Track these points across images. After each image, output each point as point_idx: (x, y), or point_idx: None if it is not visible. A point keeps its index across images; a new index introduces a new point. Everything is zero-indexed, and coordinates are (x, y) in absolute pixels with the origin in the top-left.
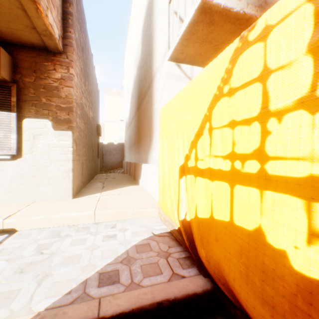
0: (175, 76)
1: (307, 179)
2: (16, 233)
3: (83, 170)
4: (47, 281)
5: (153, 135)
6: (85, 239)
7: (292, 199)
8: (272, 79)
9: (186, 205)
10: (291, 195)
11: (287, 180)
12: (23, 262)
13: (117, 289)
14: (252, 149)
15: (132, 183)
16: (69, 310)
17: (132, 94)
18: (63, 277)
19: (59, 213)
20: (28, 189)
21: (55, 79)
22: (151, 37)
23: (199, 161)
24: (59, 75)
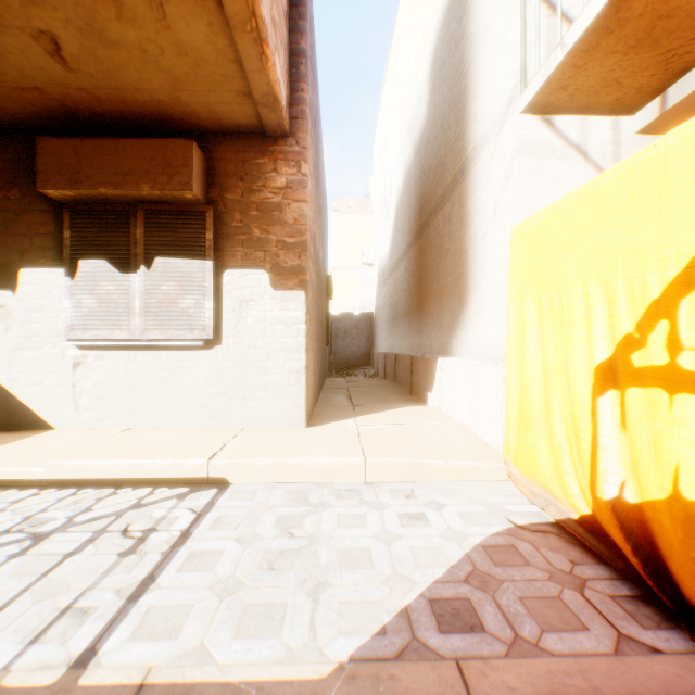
0: (538, 148)
1: None
2: (228, 487)
3: (315, 369)
4: (326, 598)
5: (470, 292)
6: (363, 515)
7: None
8: None
9: (620, 464)
10: None
11: None
12: (266, 549)
13: (489, 647)
14: None
15: (409, 400)
16: (400, 674)
17: (399, 205)
18: (355, 594)
19: (297, 456)
20: (230, 404)
21: (275, 188)
22: (461, 69)
23: (686, 352)
24: (281, 180)
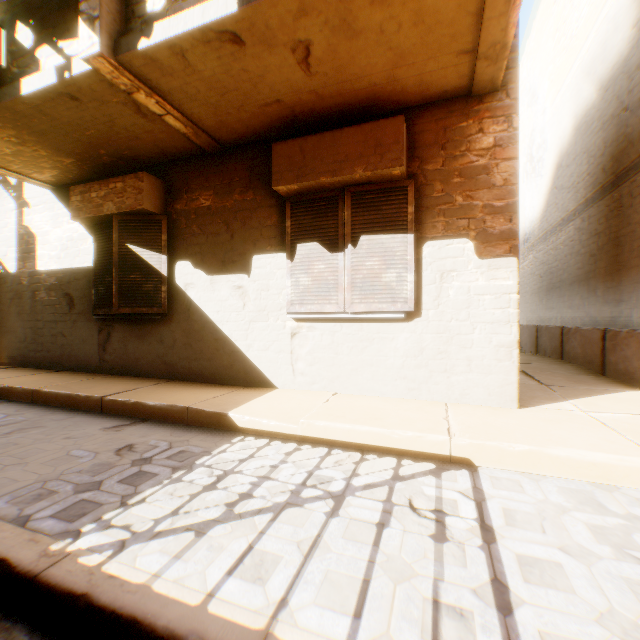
0: None
1: None
2: (477, 470)
3: None
4: None
5: None
6: None
7: None
8: None
9: None
10: None
11: None
12: (622, 576)
13: None
14: None
15: (611, 383)
16: None
17: (562, 159)
18: None
19: (555, 446)
20: (430, 376)
21: (481, 150)
22: None
23: None
24: (488, 140)
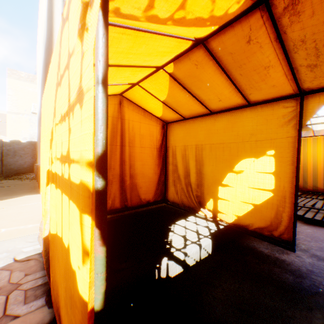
0: None
1: (80, 186)
2: None
3: None
4: None
5: None
6: None
7: (76, 210)
8: (71, 65)
9: None
10: (76, 205)
11: (75, 188)
12: None
13: None
14: (67, 150)
15: (31, 192)
16: None
17: (42, 81)
18: None
19: None
20: None
21: None
22: (52, 14)
23: (54, 164)
24: None
